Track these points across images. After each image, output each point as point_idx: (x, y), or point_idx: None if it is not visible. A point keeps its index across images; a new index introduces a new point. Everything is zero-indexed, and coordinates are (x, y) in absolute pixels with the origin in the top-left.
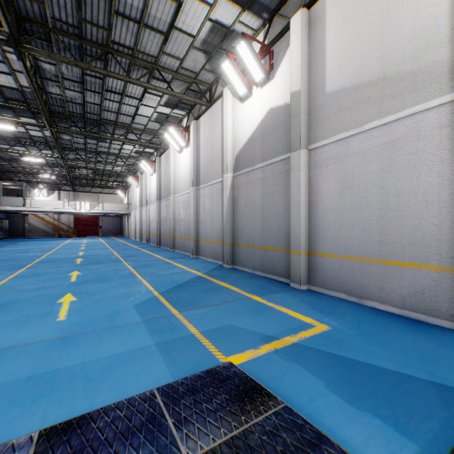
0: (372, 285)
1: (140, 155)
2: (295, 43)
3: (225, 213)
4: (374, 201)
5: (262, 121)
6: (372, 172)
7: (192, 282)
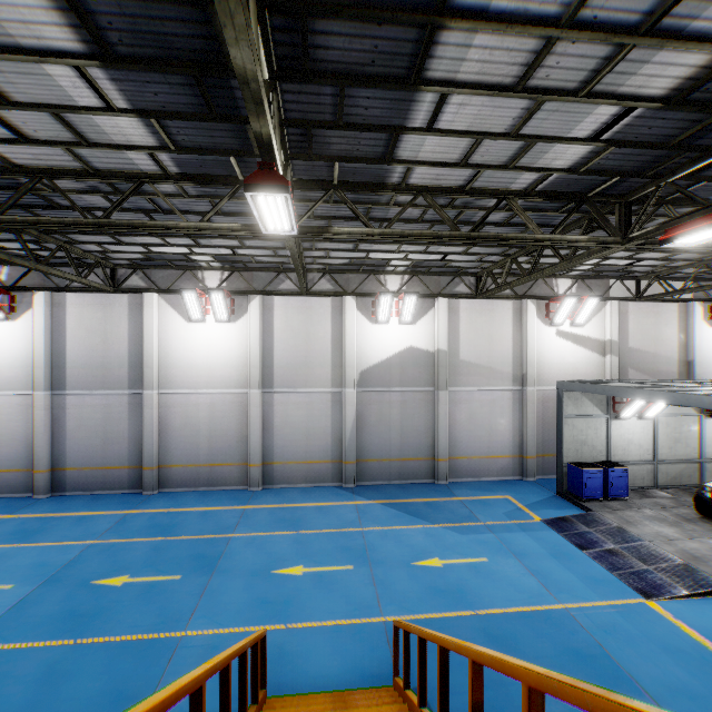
0: (485, 469)
1: None
2: (443, 317)
3: (350, 430)
4: (486, 427)
5: (402, 353)
6: (485, 412)
7: (406, 509)
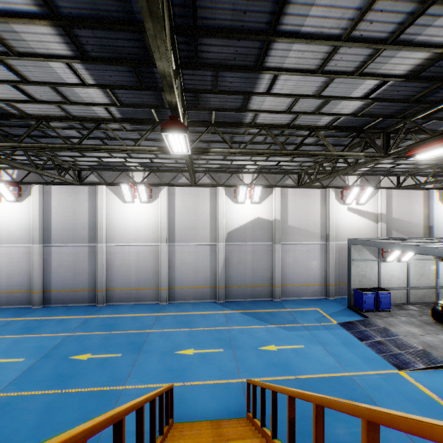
0: (303, 292)
1: None
2: (278, 199)
3: (221, 268)
4: (304, 266)
5: (253, 221)
6: (303, 257)
7: (255, 316)
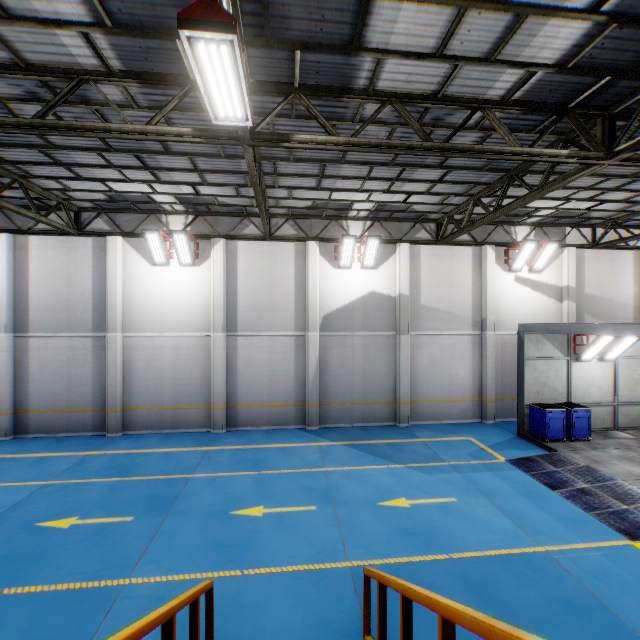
0: (446, 412)
1: None
2: (404, 262)
3: (313, 373)
4: (446, 371)
5: (364, 297)
6: (446, 356)
7: (369, 450)
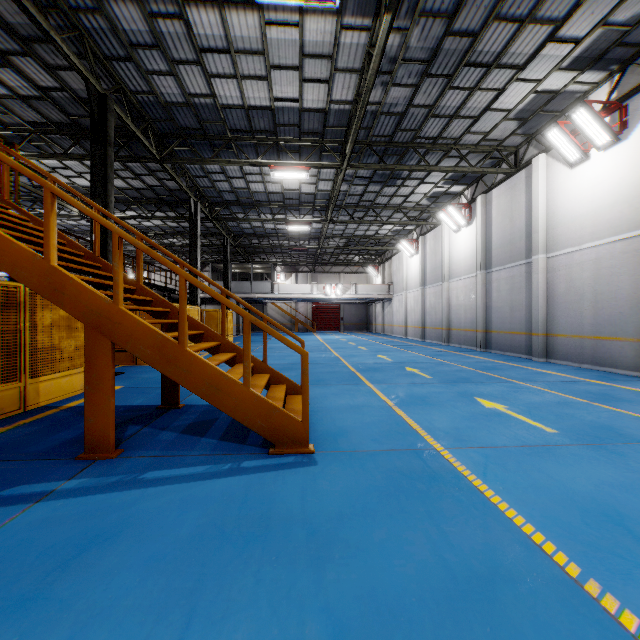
0: None
1: (433, 202)
2: None
3: None
4: None
5: None
6: None
7: None
